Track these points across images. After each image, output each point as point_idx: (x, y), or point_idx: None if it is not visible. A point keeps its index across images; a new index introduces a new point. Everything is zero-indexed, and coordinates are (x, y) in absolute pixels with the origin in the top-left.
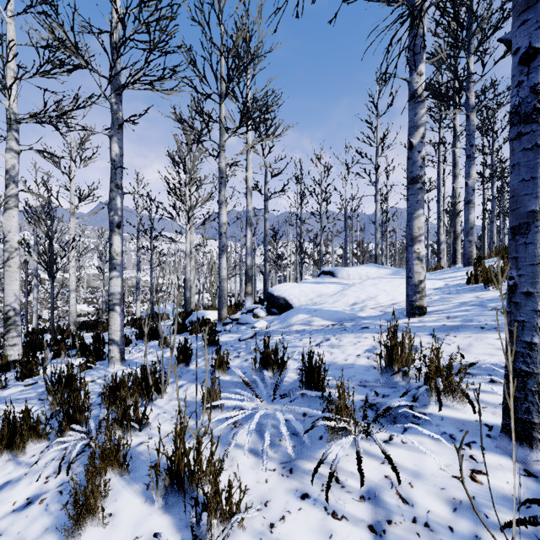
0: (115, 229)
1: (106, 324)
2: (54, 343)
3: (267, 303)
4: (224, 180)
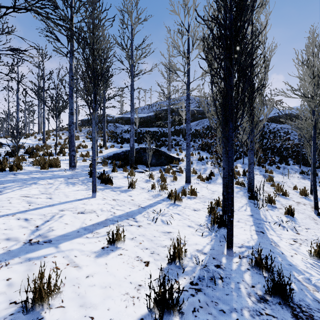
0: None
1: None
2: None
3: None
4: None
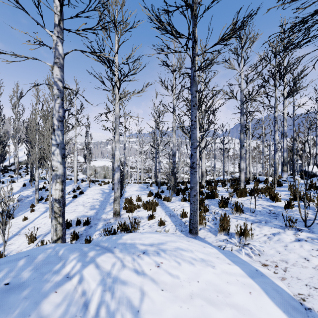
0: (242, 147)
1: (215, 180)
2: (208, 183)
3: (301, 174)
4: (277, 121)
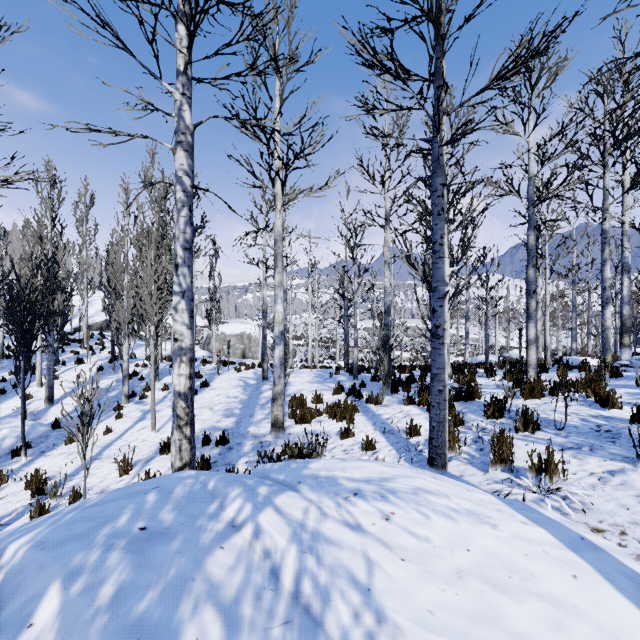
0: (531, 294)
1: (471, 363)
2: (456, 369)
3: None
4: (608, 240)
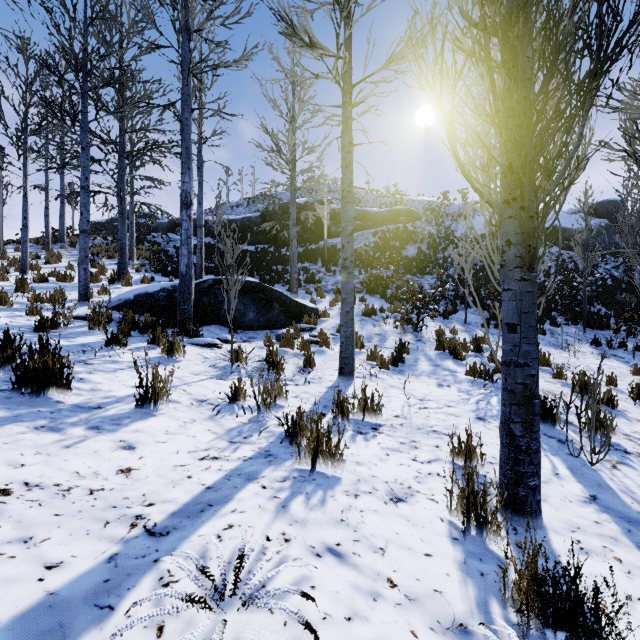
0: None
1: None
2: None
3: None
4: None
